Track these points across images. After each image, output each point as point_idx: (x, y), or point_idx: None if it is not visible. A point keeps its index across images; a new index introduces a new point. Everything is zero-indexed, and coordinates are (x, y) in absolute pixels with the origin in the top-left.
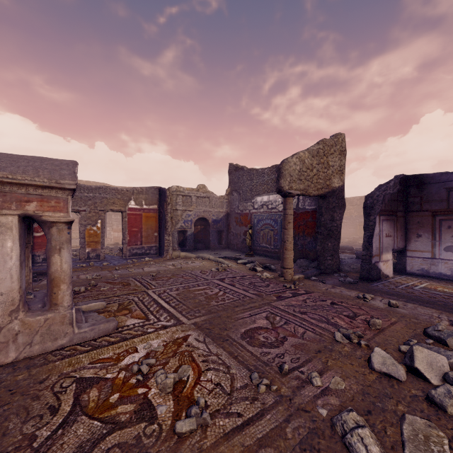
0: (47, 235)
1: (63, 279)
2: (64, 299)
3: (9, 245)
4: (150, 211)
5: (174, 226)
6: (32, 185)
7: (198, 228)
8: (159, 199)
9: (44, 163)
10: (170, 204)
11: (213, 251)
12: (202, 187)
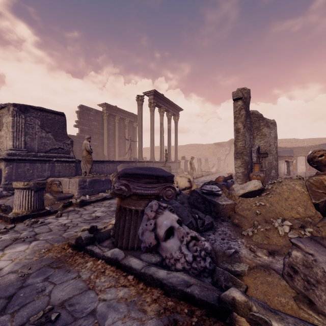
0: (288, 163)
1: (291, 171)
2: (291, 174)
3: (283, 165)
4: None
5: None
6: (287, 156)
7: None
8: None
9: (287, 152)
10: None
11: None
12: None
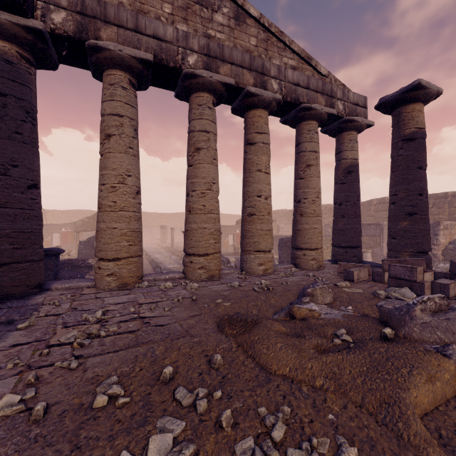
0: None
1: None
2: None
3: None
4: (72, 232)
5: (81, 238)
6: None
7: None
8: None
9: None
10: None
11: None
12: None
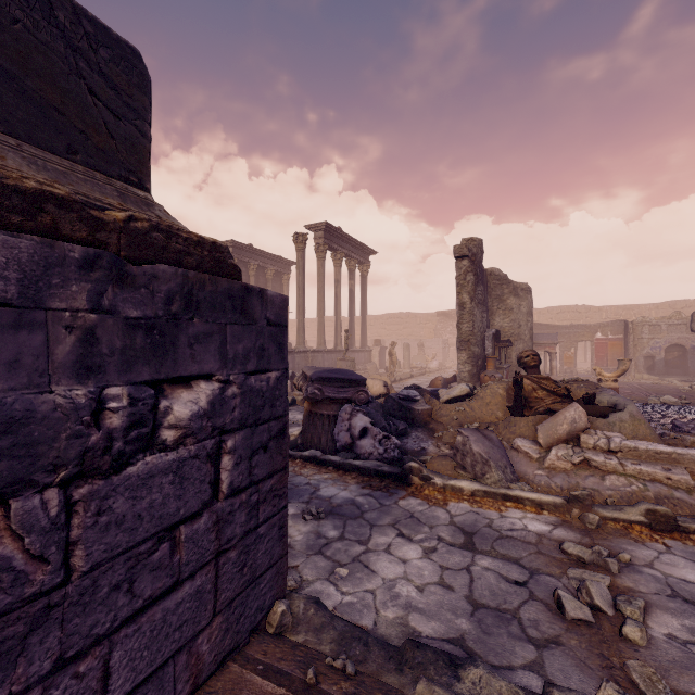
0: (550, 356)
1: (554, 368)
2: (554, 373)
3: (542, 358)
4: (615, 340)
5: (639, 352)
6: (547, 343)
7: (674, 355)
8: (624, 330)
9: (549, 336)
10: (632, 334)
11: (690, 378)
12: (676, 314)
